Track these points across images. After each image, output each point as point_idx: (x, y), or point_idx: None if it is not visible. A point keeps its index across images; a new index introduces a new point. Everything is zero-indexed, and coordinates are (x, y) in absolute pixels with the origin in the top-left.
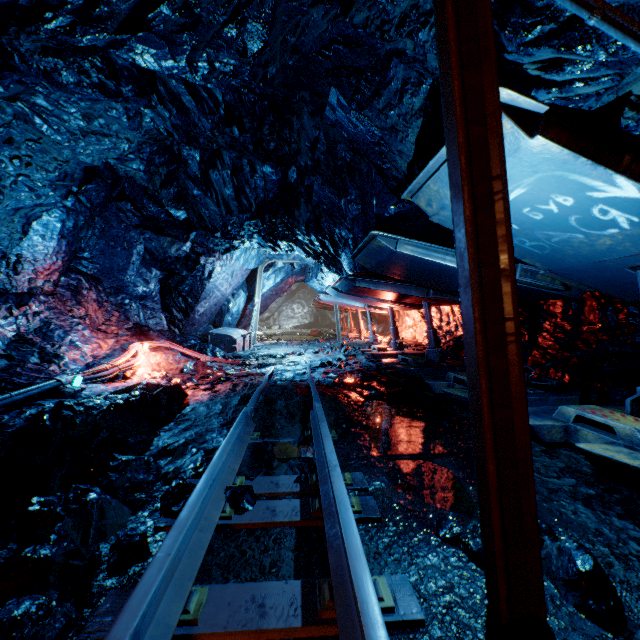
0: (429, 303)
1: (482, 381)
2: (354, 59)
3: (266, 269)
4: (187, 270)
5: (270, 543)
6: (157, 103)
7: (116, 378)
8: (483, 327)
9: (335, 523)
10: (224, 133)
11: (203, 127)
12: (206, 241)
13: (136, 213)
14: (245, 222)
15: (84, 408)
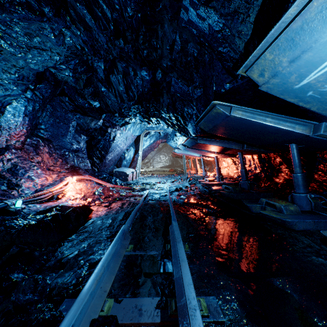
0: (242, 153)
1: None
2: None
3: (145, 135)
4: (101, 136)
5: None
6: (71, 24)
7: (52, 199)
8: None
9: None
10: (115, 45)
11: (101, 41)
12: (111, 119)
13: (71, 103)
14: (131, 106)
15: (4, 228)
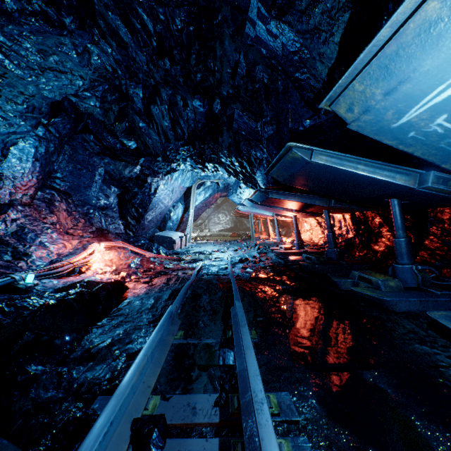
0: (329, 211)
1: None
2: None
3: (198, 187)
4: (138, 187)
5: None
6: (99, 38)
7: (73, 272)
8: None
9: None
10: (158, 66)
11: (140, 61)
12: (152, 165)
13: (97, 143)
14: (180, 148)
15: (15, 309)
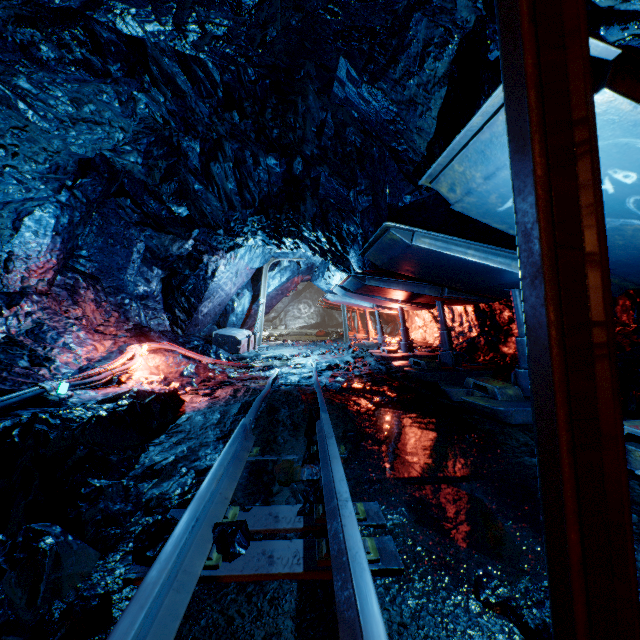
0: (443, 303)
1: (560, 412)
2: (367, 17)
3: (271, 268)
4: (190, 269)
5: (265, 605)
6: (150, 86)
7: (110, 383)
8: (561, 335)
9: (347, 582)
10: (223, 119)
11: (201, 113)
12: (209, 239)
13: (136, 210)
14: (248, 218)
15: (61, 421)
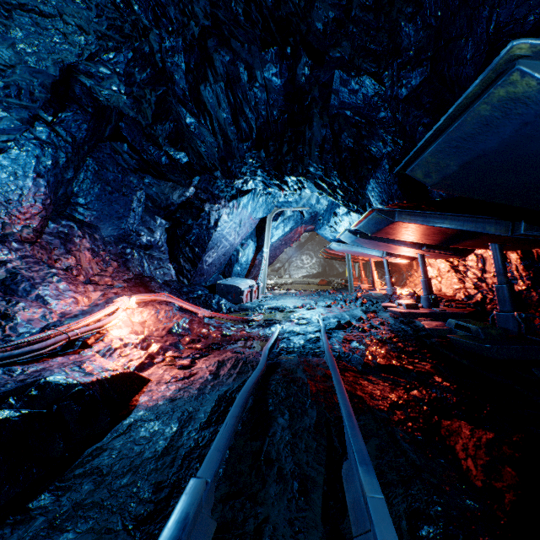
0: (501, 246)
1: None
2: None
3: (275, 218)
4: (192, 218)
5: None
6: None
7: (72, 346)
8: None
9: None
10: None
11: None
12: (210, 187)
13: (134, 155)
14: (245, 153)
15: None
